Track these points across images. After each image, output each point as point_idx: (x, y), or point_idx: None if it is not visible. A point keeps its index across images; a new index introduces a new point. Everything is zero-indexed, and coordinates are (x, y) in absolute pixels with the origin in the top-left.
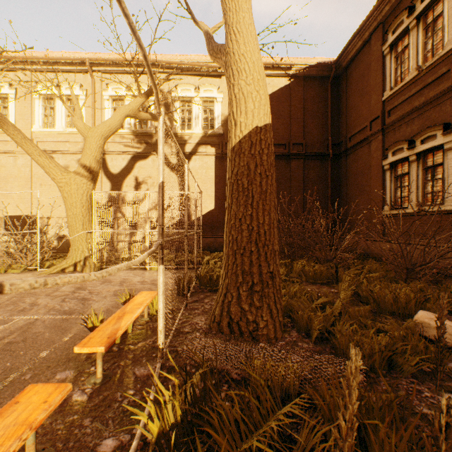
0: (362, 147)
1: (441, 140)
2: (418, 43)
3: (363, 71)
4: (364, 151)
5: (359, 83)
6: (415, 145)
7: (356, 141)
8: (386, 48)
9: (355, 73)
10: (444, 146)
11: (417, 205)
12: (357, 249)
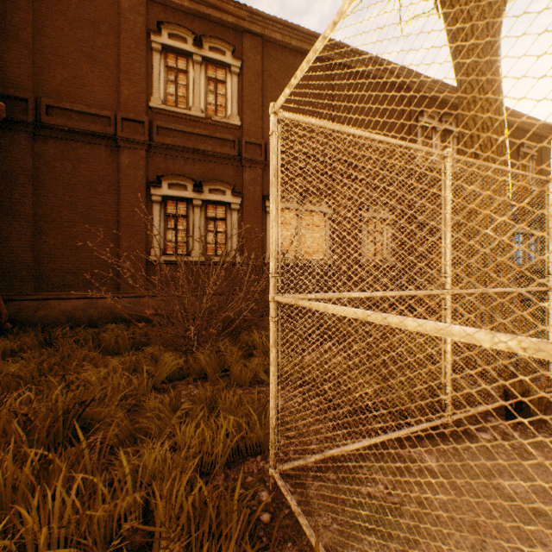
0: (94, 145)
1: (231, 199)
2: (201, 85)
3: (96, 21)
4: (100, 154)
5: (82, 29)
6: (204, 191)
7: (78, 126)
8: (158, 43)
9: (70, 2)
10: (232, 205)
11: (202, 254)
12: (94, 315)
